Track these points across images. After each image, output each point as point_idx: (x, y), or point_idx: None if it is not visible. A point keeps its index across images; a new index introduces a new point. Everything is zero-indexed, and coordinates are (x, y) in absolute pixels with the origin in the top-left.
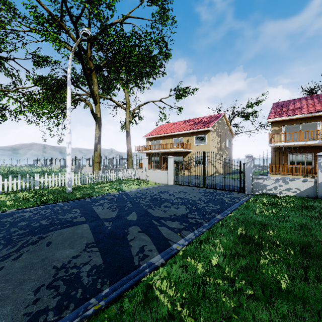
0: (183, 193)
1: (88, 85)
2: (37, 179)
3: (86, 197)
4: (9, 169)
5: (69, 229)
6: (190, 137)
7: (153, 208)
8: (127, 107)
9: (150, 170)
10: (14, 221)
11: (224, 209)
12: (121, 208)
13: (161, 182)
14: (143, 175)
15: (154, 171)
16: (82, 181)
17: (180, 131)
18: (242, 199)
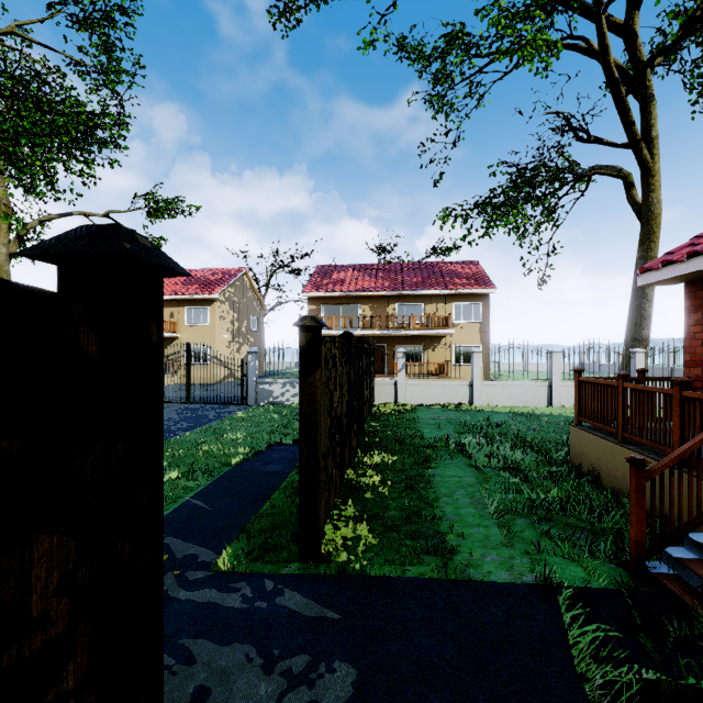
0: None
1: None
2: None
3: None
4: None
5: None
6: (177, 309)
7: None
8: None
9: None
10: None
11: (199, 426)
12: None
13: None
14: None
15: None
16: None
17: None
18: (234, 413)
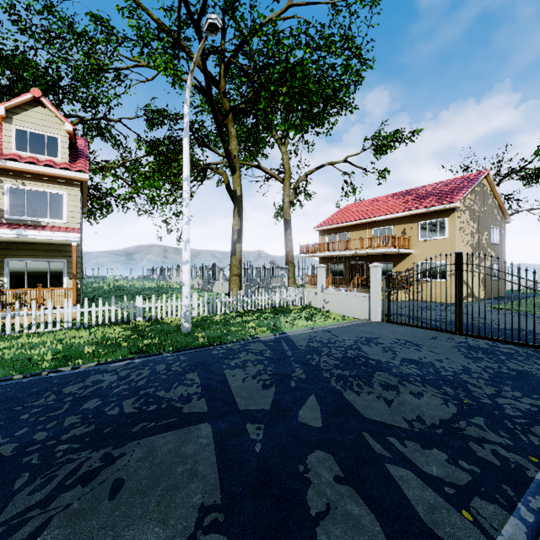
0: (415, 347)
1: (221, 140)
2: (139, 305)
3: (215, 344)
4: (115, 284)
5: (170, 438)
6: (409, 225)
7: (354, 387)
8: (285, 177)
9: (331, 291)
10: (82, 394)
11: None
12: (281, 381)
13: (354, 315)
14: (318, 300)
15: (339, 293)
16: (211, 310)
17: (387, 213)
18: None
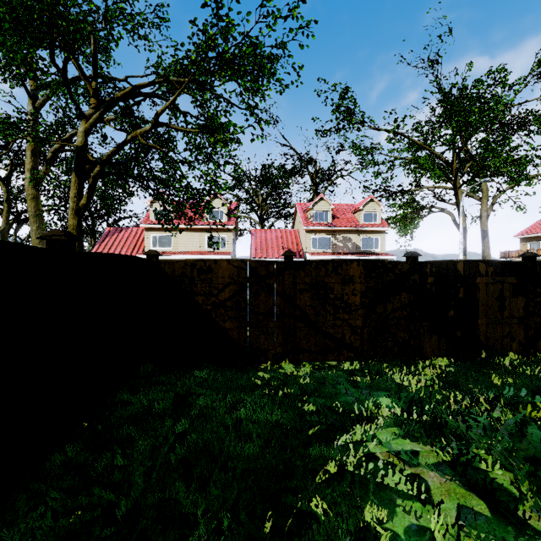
0: None
1: (456, 198)
2: None
3: None
4: None
5: None
6: None
7: None
8: (482, 196)
9: None
10: None
11: None
12: None
13: None
14: None
15: None
16: None
17: None
18: None
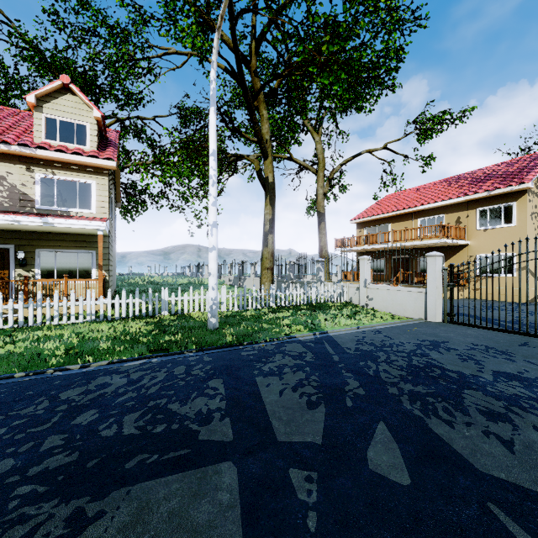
0: (504, 355)
1: (252, 121)
2: (165, 298)
3: (245, 343)
4: (149, 280)
5: (175, 487)
6: (464, 212)
7: (441, 412)
8: (319, 168)
9: (376, 286)
10: (79, 402)
11: None
12: (331, 397)
13: (405, 314)
14: (360, 296)
15: (386, 288)
16: (241, 305)
17: (437, 200)
18: None
